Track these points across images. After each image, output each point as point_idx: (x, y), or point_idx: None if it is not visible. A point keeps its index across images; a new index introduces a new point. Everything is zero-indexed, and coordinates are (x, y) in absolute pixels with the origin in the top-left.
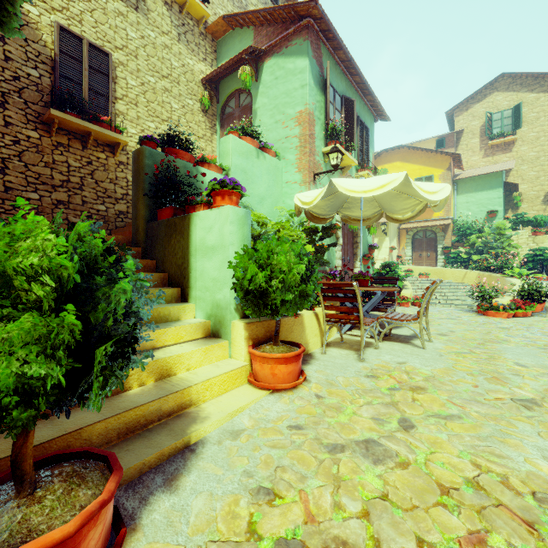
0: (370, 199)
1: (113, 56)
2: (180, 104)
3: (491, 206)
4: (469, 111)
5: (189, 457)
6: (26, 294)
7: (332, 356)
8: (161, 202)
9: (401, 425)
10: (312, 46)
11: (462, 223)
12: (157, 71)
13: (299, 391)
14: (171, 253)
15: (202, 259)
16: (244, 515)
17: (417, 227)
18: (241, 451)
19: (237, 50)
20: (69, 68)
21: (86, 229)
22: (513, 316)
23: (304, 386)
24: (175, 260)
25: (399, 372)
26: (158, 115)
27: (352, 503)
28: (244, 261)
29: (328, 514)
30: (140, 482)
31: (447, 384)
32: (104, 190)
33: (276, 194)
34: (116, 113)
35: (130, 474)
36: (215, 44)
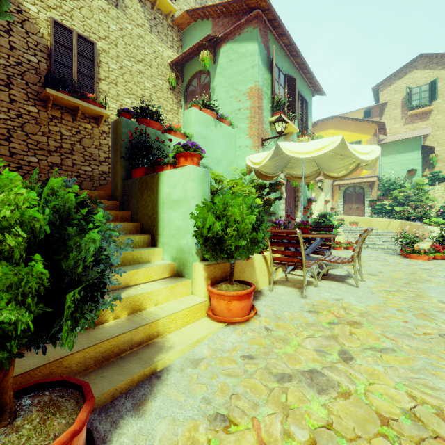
0: (310, 159)
1: (97, 44)
2: (152, 83)
3: (411, 166)
4: (392, 87)
5: (155, 383)
6: (1, 243)
7: (278, 293)
8: (135, 163)
9: (341, 356)
10: (261, 33)
11: (386, 180)
12: (133, 57)
13: (250, 324)
14: (143, 205)
15: (168, 211)
16: (202, 441)
17: (348, 183)
18: (200, 379)
19: (198, 39)
20: (62, 55)
21: (59, 184)
22: (432, 258)
23: (255, 320)
24: (146, 212)
25: (337, 307)
26: (134, 92)
27: (300, 431)
28: (203, 212)
29: (278, 442)
30: (112, 406)
31: (380, 320)
32: (90, 154)
33: (230, 157)
34: (99, 91)
35: (104, 399)
36: (180, 34)
